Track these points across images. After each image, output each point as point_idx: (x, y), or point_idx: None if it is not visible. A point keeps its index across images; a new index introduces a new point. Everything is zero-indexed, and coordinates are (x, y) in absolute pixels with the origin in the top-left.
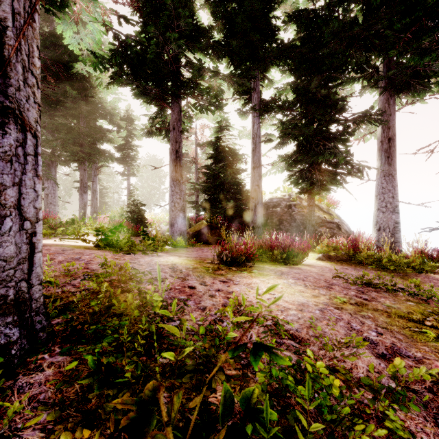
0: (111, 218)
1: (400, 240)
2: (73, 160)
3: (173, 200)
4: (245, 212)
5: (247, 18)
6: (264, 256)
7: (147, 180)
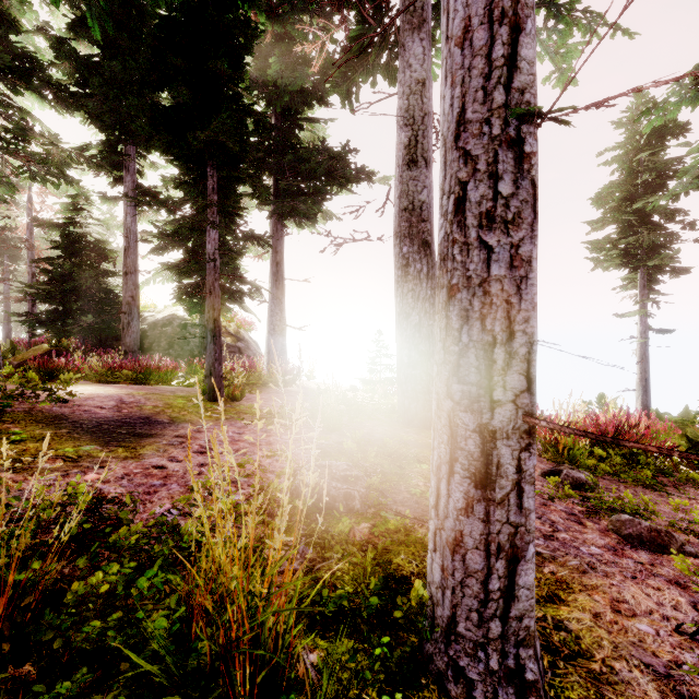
0: None
1: (286, 362)
2: None
3: None
4: (120, 332)
5: (110, 81)
6: (111, 377)
7: None
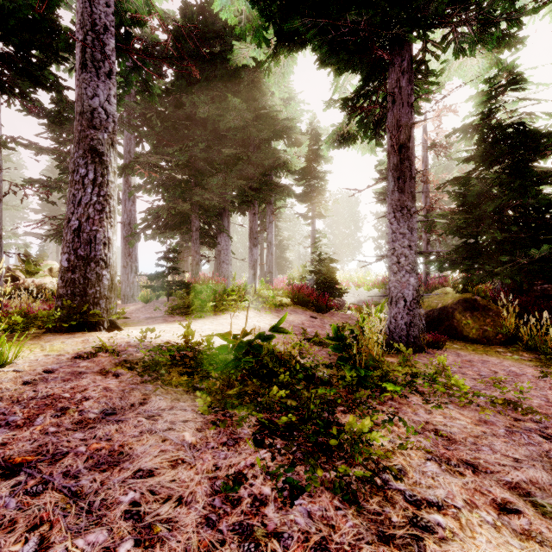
0: (289, 281)
1: None
2: (240, 202)
3: (395, 251)
4: None
5: None
6: None
7: (339, 226)
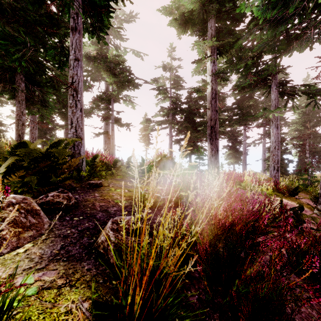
0: None
1: None
2: None
3: None
4: None
5: None
6: None
7: None
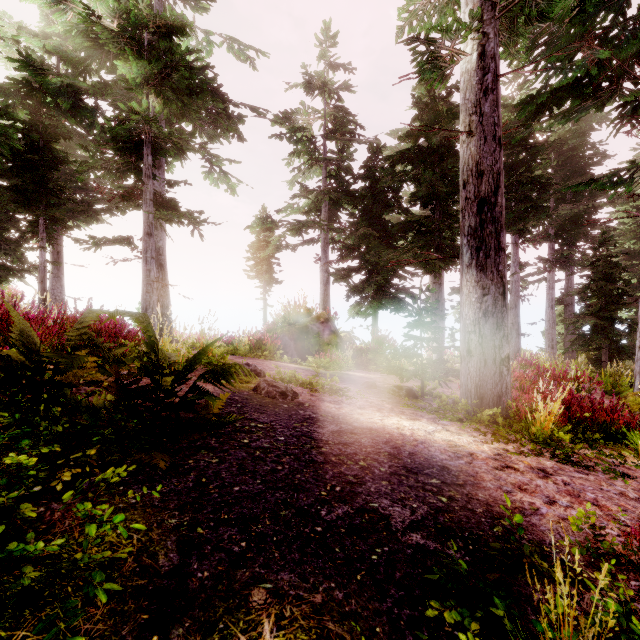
0: None
1: None
2: None
3: None
4: None
5: None
6: None
7: None
